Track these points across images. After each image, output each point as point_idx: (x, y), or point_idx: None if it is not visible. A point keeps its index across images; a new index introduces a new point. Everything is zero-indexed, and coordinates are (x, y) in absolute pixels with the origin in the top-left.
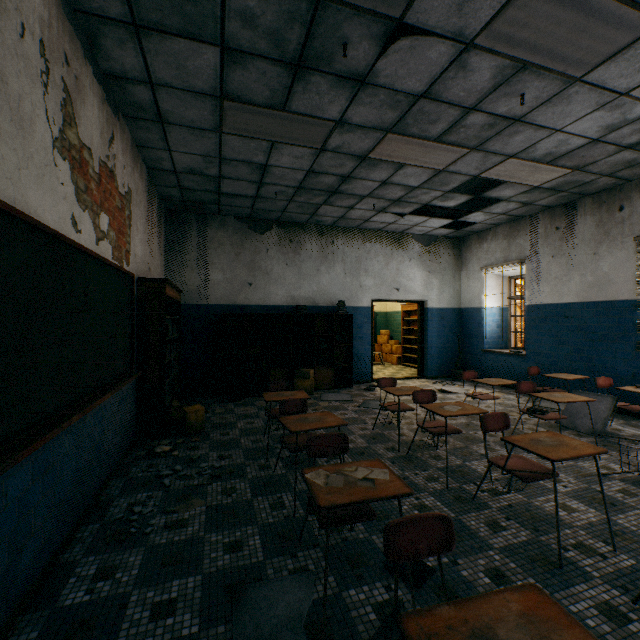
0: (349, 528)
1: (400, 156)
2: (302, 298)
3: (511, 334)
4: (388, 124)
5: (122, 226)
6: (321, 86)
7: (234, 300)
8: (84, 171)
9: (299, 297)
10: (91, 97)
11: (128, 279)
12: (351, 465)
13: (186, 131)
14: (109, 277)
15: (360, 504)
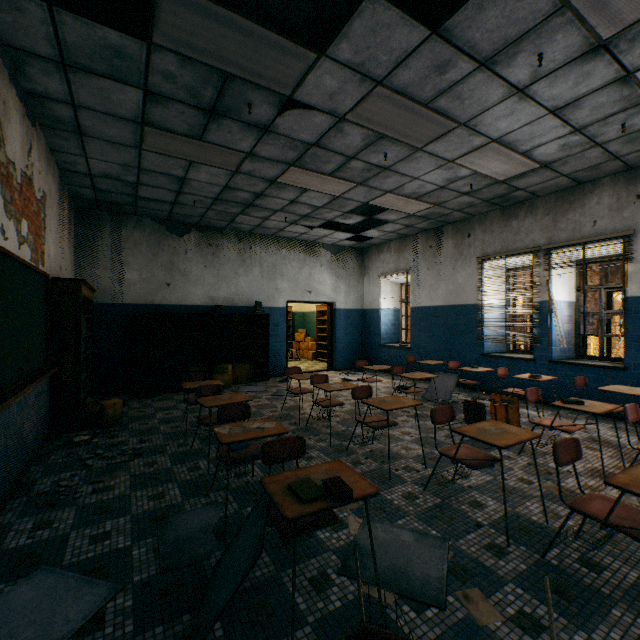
0: (250, 472)
1: (303, 183)
2: (221, 299)
3: (402, 331)
4: (290, 160)
5: (38, 229)
6: (233, 128)
7: (151, 300)
8: (10, 184)
9: (218, 298)
10: (15, 116)
11: (43, 279)
12: (250, 422)
13: (106, 144)
14: (29, 278)
15: (257, 450)
